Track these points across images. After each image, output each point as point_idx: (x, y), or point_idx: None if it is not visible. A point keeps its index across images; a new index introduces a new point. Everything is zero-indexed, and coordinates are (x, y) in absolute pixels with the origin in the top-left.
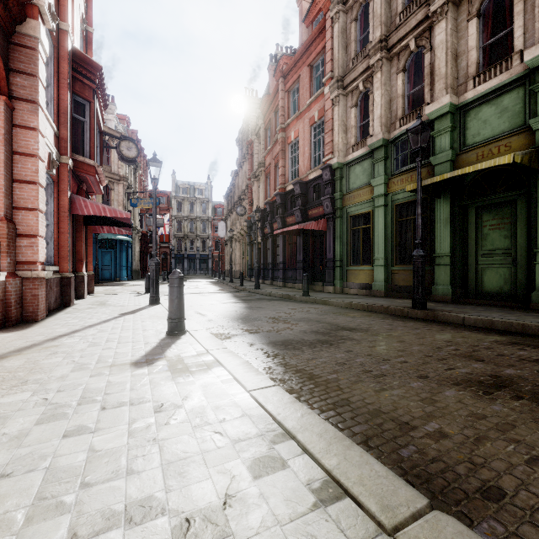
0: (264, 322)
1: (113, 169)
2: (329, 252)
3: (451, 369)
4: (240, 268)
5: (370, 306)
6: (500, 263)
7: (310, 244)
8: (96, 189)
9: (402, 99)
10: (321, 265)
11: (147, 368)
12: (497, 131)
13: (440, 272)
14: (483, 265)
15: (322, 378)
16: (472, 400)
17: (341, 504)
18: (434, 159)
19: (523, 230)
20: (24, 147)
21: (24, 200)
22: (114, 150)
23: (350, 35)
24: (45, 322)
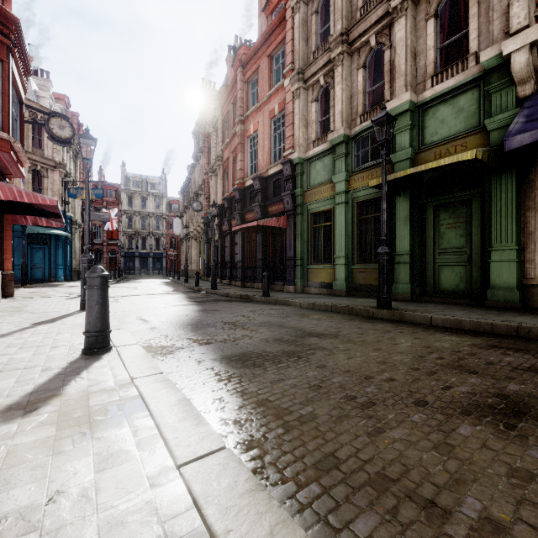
0: (219, 328)
1: (46, 154)
2: (290, 250)
3: (449, 387)
4: (197, 267)
5: (334, 306)
6: (456, 261)
7: (270, 242)
8: (14, 170)
9: (362, 96)
10: (281, 264)
11: (19, 421)
12: (453, 131)
13: (400, 270)
14: (440, 263)
15: (293, 414)
16: (499, 441)
17: None
18: (395, 157)
19: (477, 229)
20: None
21: None
22: None
23: (311, 28)
24: None
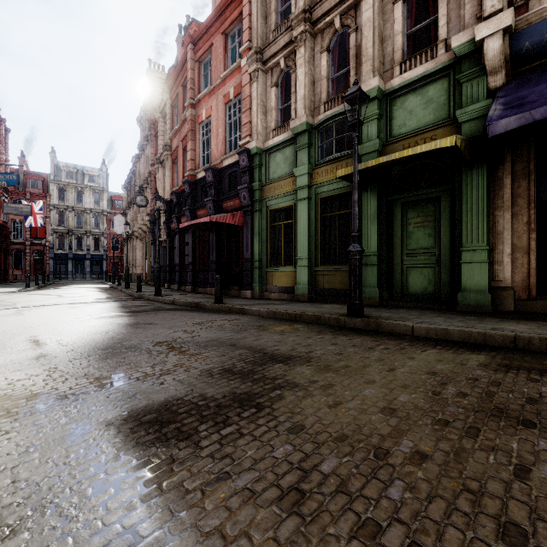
0: (144, 353)
1: None
2: (247, 250)
3: (525, 471)
4: (142, 271)
5: (299, 314)
6: (425, 262)
7: (225, 242)
8: None
9: (326, 82)
10: (237, 266)
11: None
12: (422, 123)
13: (367, 273)
14: (408, 265)
15: None
16: None
17: None
18: (362, 148)
19: (446, 228)
20: None
21: None
22: None
23: (270, 4)
24: None
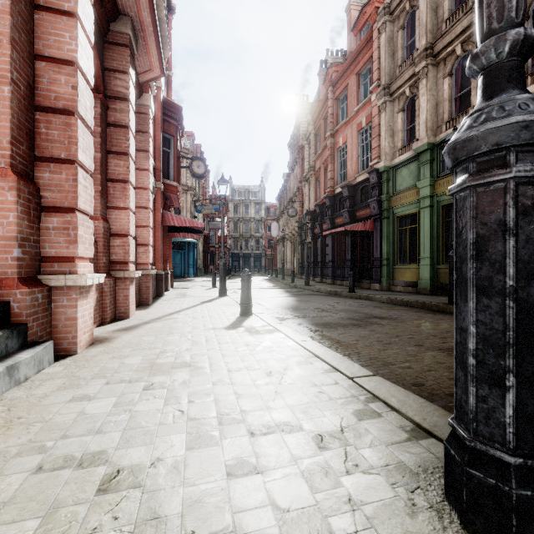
0: (311, 311)
1: (182, 181)
2: (376, 251)
3: (445, 343)
4: (291, 266)
5: (409, 301)
6: None
7: (358, 244)
8: (176, 203)
9: (448, 103)
10: (368, 264)
11: (234, 330)
12: None
13: None
14: None
15: (345, 343)
16: (443, 357)
17: (334, 373)
18: None
19: None
20: (141, 183)
21: (141, 220)
22: (183, 164)
23: (397, 43)
24: (155, 306)
